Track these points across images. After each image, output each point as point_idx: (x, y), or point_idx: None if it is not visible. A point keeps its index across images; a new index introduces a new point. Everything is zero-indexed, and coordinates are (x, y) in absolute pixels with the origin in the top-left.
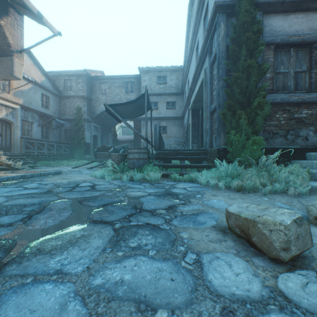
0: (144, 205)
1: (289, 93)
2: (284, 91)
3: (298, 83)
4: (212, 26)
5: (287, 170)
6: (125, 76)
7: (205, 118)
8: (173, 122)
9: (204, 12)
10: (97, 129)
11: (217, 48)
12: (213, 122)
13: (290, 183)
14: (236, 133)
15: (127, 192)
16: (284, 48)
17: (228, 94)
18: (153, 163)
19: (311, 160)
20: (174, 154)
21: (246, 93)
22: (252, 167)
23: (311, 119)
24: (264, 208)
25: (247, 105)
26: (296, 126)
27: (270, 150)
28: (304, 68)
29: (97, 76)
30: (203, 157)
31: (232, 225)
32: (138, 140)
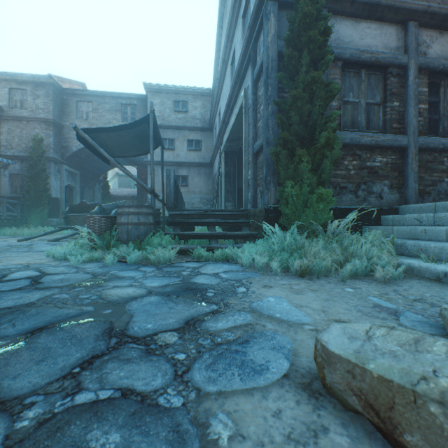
0: (132, 323)
1: (360, 132)
2: (354, 129)
3: (370, 119)
4: (257, 20)
5: (369, 240)
6: (122, 94)
7: (246, 162)
8: (197, 170)
9: (244, 4)
10: (73, 175)
11: (264, 54)
12: (258, 168)
13: (375, 261)
14: (294, 184)
15: (104, 289)
16: (353, 68)
17: (283, 123)
18: (167, 230)
19: (388, 225)
20: (199, 216)
21: (308, 124)
22: (317, 237)
23: (386, 170)
24: (414, 342)
25: (309, 143)
26: (368, 179)
27: (338, 211)
28: (378, 100)
29: (73, 89)
30: (244, 222)
31: (337, 385)
32: (145, 196)
